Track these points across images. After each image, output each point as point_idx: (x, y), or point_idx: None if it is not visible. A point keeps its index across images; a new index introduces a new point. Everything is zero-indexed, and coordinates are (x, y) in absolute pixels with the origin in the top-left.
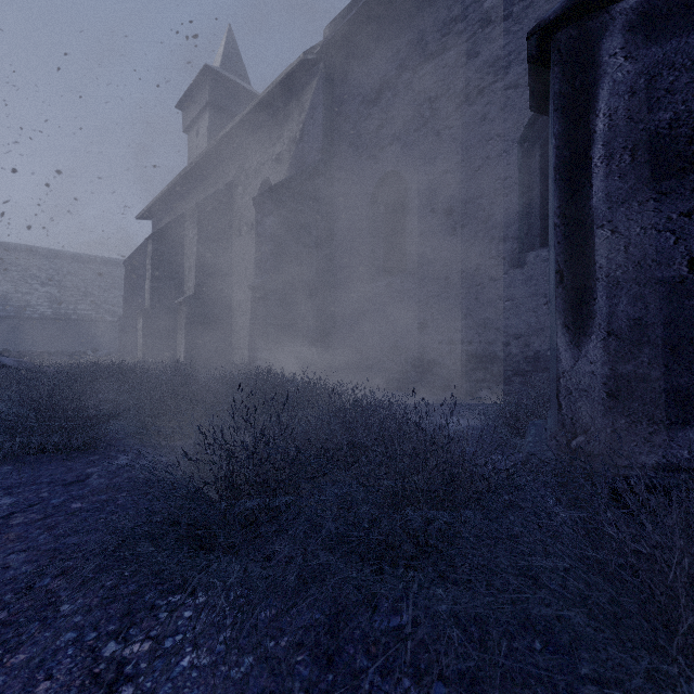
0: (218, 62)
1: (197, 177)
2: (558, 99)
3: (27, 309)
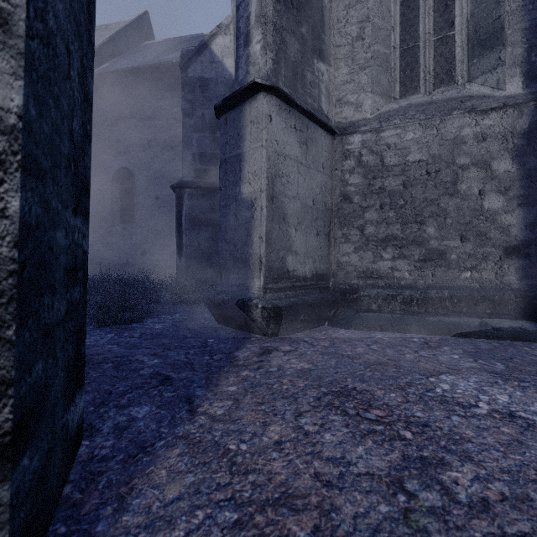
0: None
1: None
2: (176, 204)
3: None
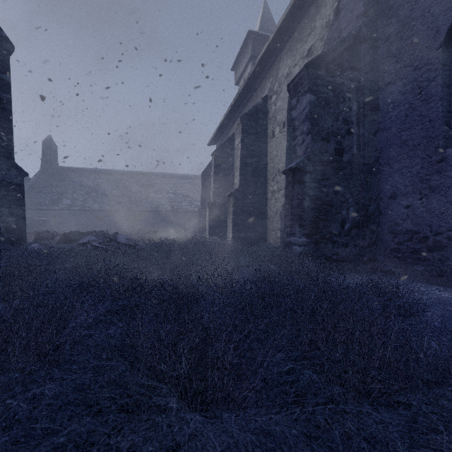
0: (257, 28)
1: (242, 104)
2: None
3: (160, 206)
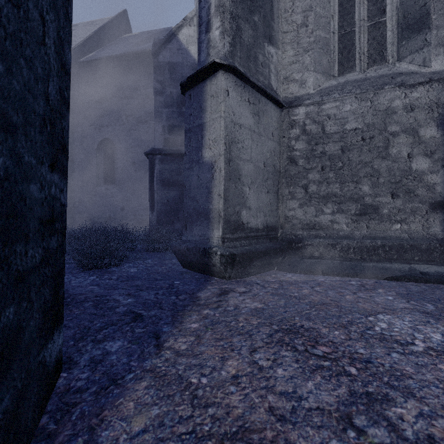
0: None
1: None
2: (149, 168)
3: None
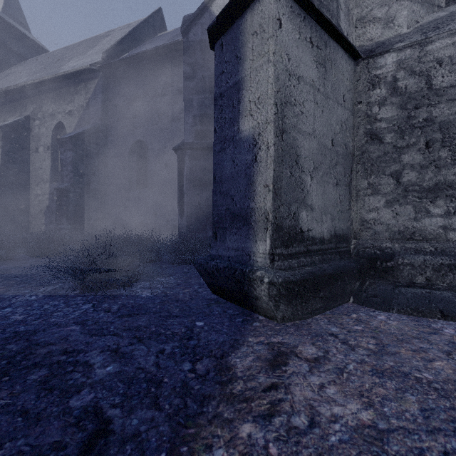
0: None
1: None
2: (178, 165)
3: None
